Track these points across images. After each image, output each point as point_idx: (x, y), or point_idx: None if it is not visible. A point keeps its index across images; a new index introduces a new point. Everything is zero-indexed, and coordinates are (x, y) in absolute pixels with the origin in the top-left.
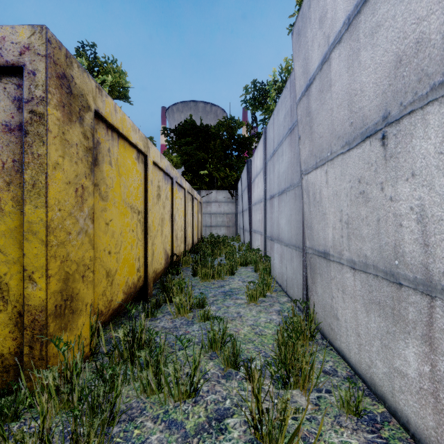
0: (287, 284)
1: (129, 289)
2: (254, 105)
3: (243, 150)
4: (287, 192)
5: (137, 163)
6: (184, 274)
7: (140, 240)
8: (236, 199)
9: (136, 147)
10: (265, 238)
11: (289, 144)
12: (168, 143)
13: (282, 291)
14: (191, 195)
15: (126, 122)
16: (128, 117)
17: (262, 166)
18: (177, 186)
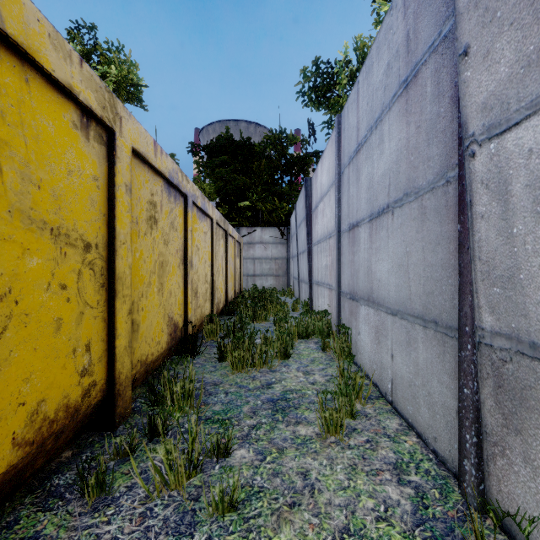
0: (396, 388)
1: (46, 427)
2: (315, 98)
3: (298, 173)
4: (396, 209)
5: (79, 137)
6: (206, 355)
7: (93, 306)
8: (287, 239)
9: (72, 96)
10: (339, 295)
11: (402, 113)
12: (198, 165)
13: (380, 397)
14: (224, 230)
15: (22, 10)
16: (33, 4)
17: (332, 180)
18: (198, 212)
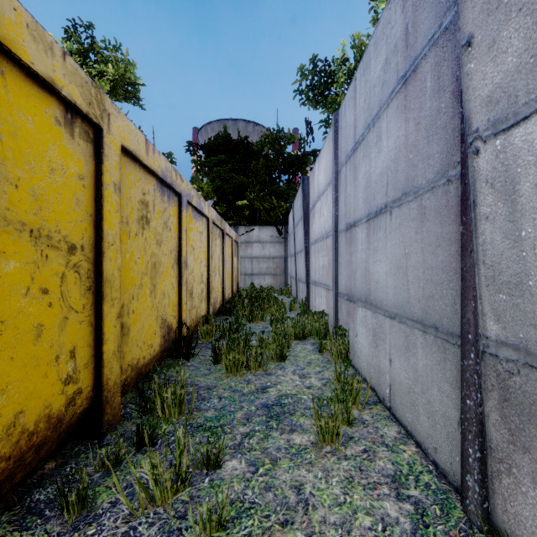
0: (394, 394)
1: (25, 440)
2: (313, 96)
3: (295, 172)
4: (394, 209)
5: (63, 133)
6: (201, 357)
7: (78, 310)
8: (285, 238)
9: (54, 91)
10: (336, 295)
11: (401, 109)
12: (196, 164)
13: (378, 402)
14: (221, 229)
15: None
16: None
17: (329, 179)
18: (193, 212)
